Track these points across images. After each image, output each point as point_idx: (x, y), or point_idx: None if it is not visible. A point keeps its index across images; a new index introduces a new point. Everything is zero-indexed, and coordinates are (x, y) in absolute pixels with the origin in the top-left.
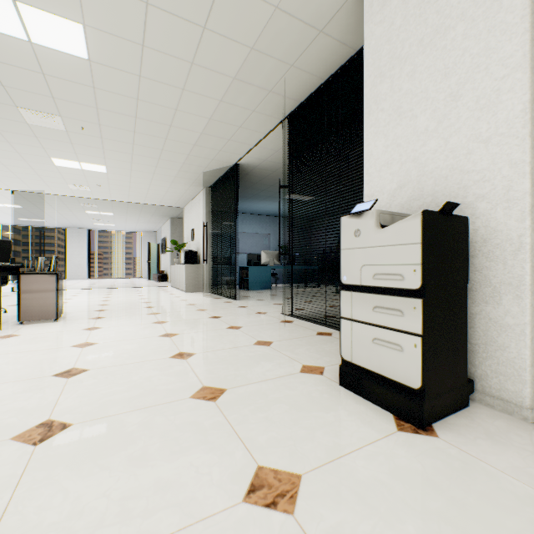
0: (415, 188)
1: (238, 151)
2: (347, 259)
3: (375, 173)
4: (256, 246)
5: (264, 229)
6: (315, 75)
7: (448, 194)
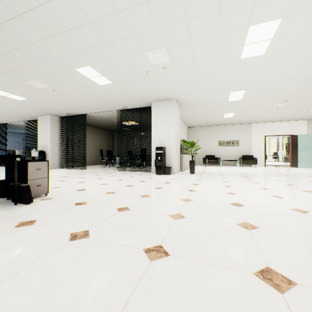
0: (43, 147)
1: (8, 122)
2: (32, 155)
3: (39, 143)
4: (12, 146)
5: (17, 139)
6: (32, 119)
7: (46, 148)
